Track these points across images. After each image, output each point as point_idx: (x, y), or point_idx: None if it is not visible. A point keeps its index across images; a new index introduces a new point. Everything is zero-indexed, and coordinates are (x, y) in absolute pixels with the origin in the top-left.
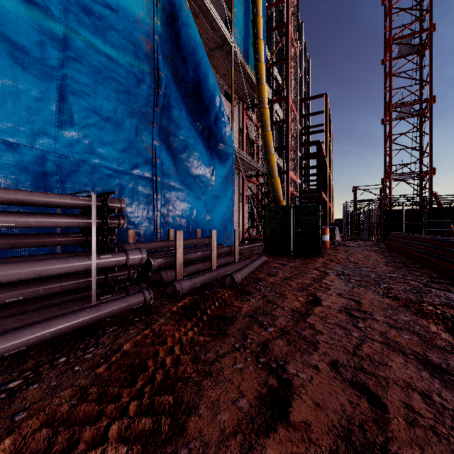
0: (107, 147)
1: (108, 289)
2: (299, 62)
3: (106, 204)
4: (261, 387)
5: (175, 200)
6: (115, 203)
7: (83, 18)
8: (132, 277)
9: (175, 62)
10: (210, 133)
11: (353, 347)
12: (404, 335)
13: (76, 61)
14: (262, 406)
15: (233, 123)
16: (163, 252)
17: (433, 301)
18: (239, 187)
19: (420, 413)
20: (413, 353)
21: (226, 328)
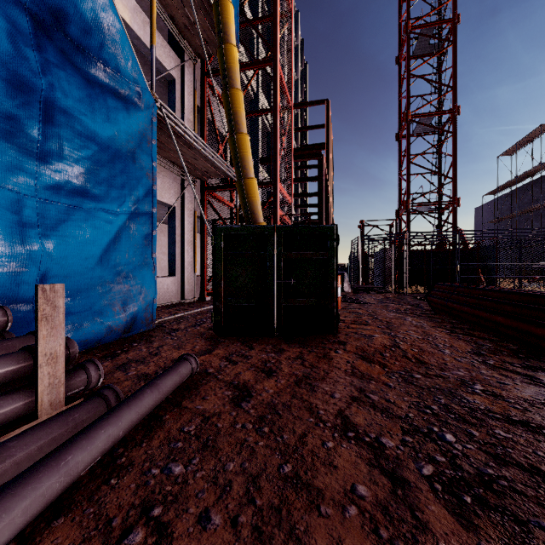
0: None
1: None
2: (295, 62)
3: None
4: None
5: None
6: None
7: None
8: None
9: None
10: (42, 2)
11: None
12: None
13: None
14: None
15: (183, 91)
16: None
17: None
18: (194, 205)
19: None
20: None
21: None
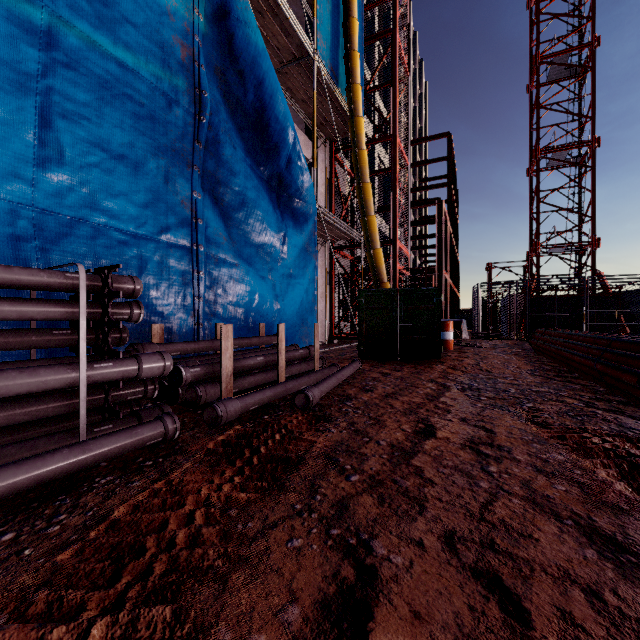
0: (119, 199)
1: (110, 416)
2: (412, 88)
3: (107, 284)
4: (327, 583)
5: (227, 280)
6: (125, 283)
7: (79, 3)
8: (150, 395)
9: (227, 78)
10: (280, 184)
11: (480, 506)
12: (558, 486)
13: (69, 67)
14: (324, 619)
15: (317, 171)
16: (206, 357)
17: (599, 429)
18: (325, 263)
19: (584, 628)
20: (571, 516)
21: (286, 476)
